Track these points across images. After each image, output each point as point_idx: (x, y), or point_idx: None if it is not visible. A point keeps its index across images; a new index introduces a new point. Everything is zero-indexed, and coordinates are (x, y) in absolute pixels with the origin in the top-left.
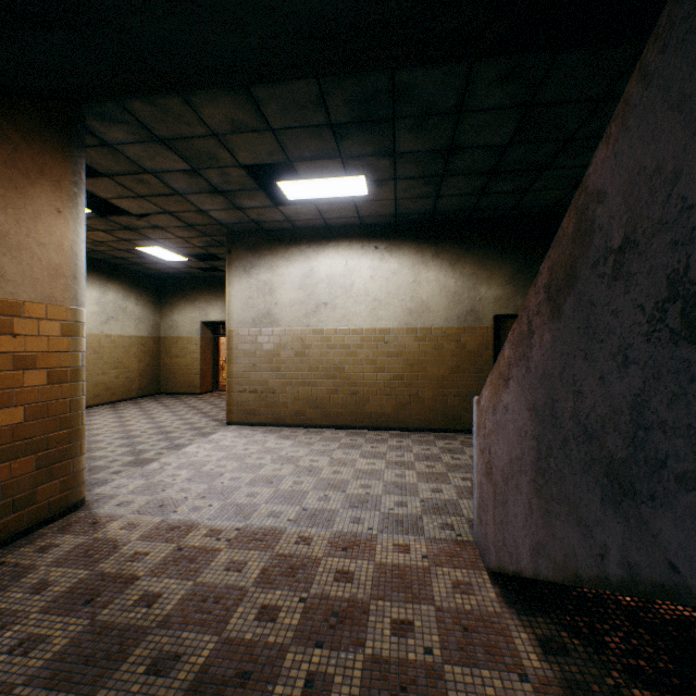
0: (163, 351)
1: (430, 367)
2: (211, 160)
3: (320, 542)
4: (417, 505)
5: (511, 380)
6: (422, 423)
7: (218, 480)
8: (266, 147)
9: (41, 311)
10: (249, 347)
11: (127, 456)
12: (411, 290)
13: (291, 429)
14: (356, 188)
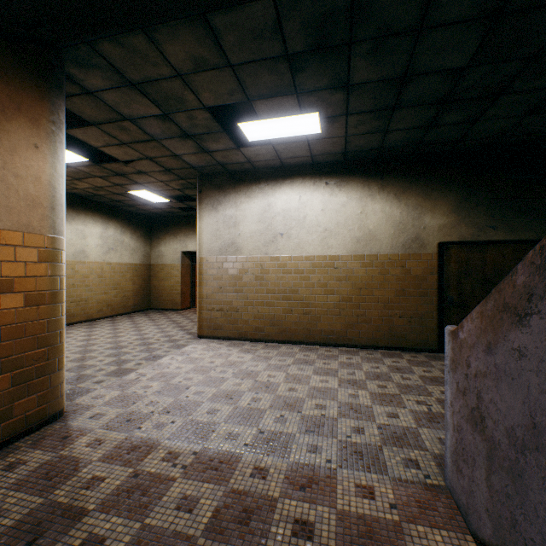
0: (152, 276)
1: (376, 290)
2: (178, 103)
3: (276, 476)
4: (374, 432)
5: (535, 316)
6: (369, 341)
7: (183, 393)
8: (227, 86)
9: (18, 238)
10: (216, 272)
11: (112, 365)
12: (359, 221)
13: (252, 343)
14: (309, 126)
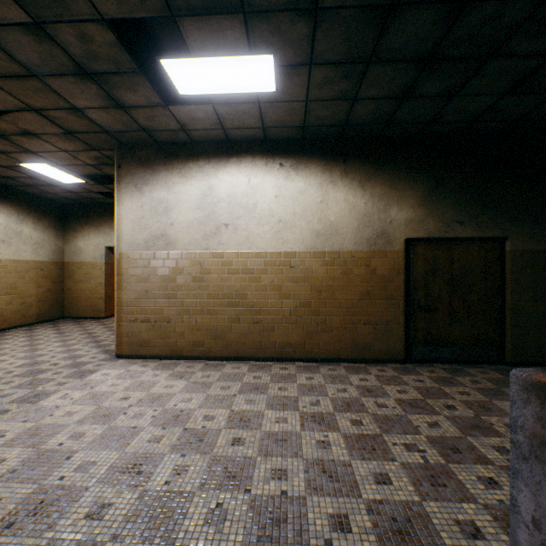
0: (67, 276)
1: (338, 293)
2: (55, 2)
3: None
4: (365, 524)
5: None
6: (330, 353)
7: (57, 470)
8: None
9: None
10: (141, 272)
11: None
12: (319, 211)
13: (188, 362)
14: (261, 78)
